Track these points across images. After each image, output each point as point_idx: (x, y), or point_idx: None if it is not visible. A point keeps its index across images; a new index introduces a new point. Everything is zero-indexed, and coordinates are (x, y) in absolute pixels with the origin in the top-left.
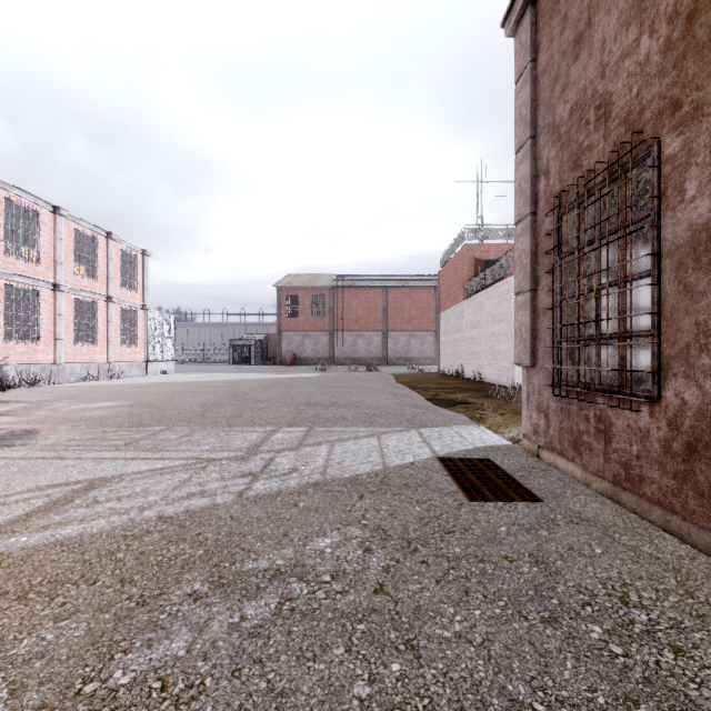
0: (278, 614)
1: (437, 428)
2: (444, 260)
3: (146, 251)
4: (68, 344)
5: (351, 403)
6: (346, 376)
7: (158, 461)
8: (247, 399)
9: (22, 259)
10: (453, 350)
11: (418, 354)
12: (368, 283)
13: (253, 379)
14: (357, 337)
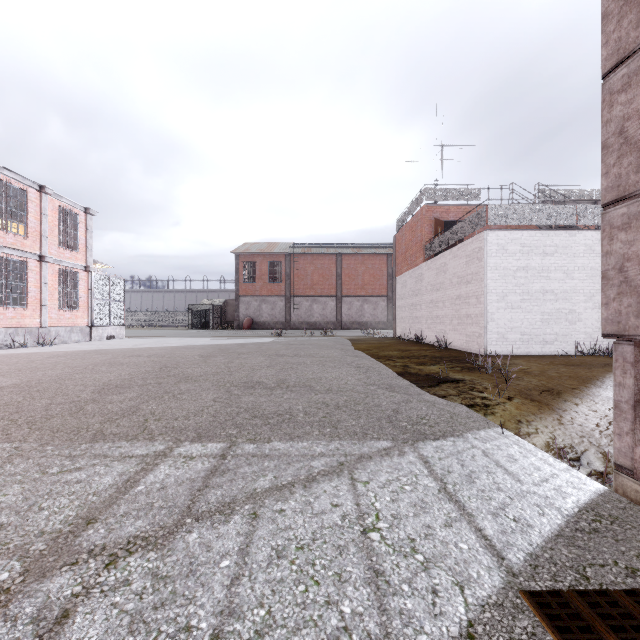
0: None
1: (446, 442)
2: (400, 224)
3: (89, 209)
4: None
5: (304, 383)
6: (300, 341)
7: None
8: (171, 375)
9: None
10: (411, 314)
11: (371, 319)
12: (323, 250)
13: (201, 345)
14: (312, 302)
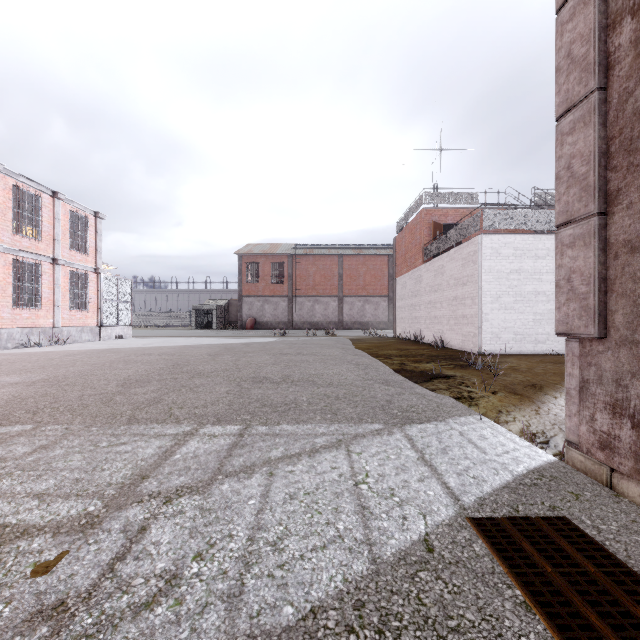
0: None
1: (429, 425)
2: (400, 226)
3: (98, 213)
4: (4, 308)
5: (307, 378)
6: (303, 340)
7: None
8: (184, 371)
9: None
10: (410, 315)
11: (372, 319)
12: (325, 251)
13: (207, 344)
14: (314, 302)
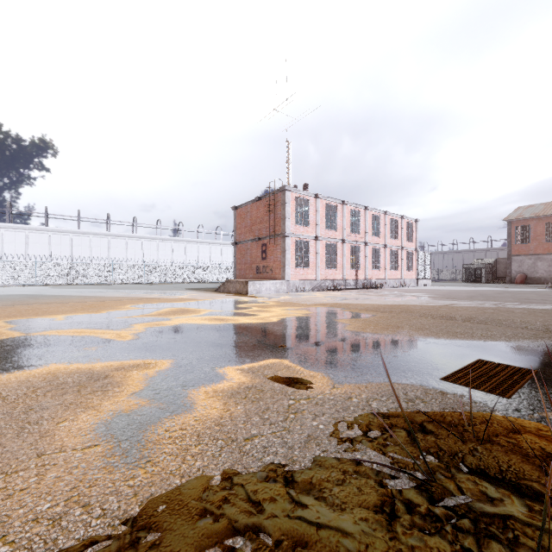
0: (507, 312)
1: None
2: None
3: (417, 220)
4: (388, 271)
5: None
6: None
7: (467, 303)
8: (488, 296)
9: (376, 237)
10: None
11: None
12: None
13: (488, 290)
14: None
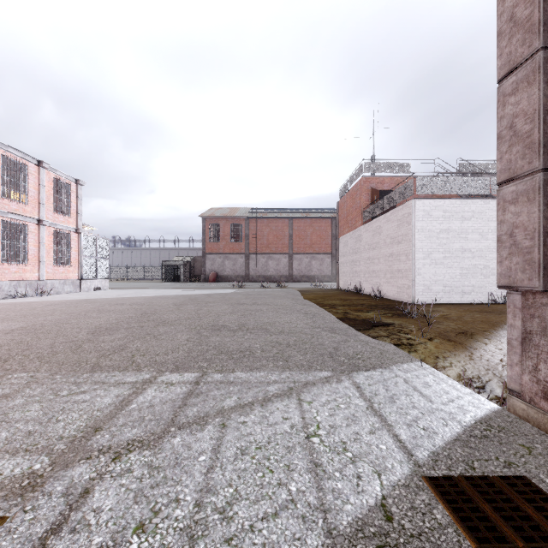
0: None
1: (375, 372)
2: (343, 192)
3: (79, 181)
4: None
5: (261, 326)
6: (258, 292)
7: None
8: (151, 320)
9: None
10: (351, 269)
11: (318, 273)
12: (277, 215)
13: (174, 295)
14: (268, 258)
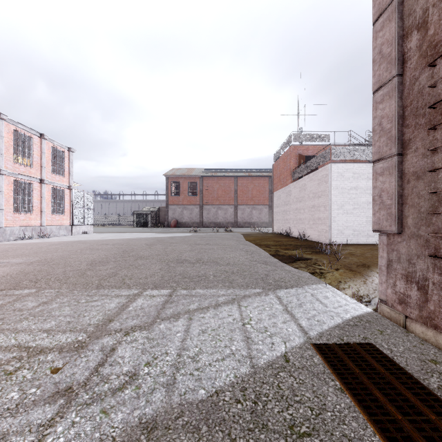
0: None
1: (292, 289)
2: (276, 157)
3: (71, 148)
4: (8, 213)
5: (213, 260)
6: (210, 235)
7: None
8: (131, 256)
9: None
10: (283, 217)
11: (257, 220)
12: (225, 174)
13: (145, 238)
14: (217, 209)
